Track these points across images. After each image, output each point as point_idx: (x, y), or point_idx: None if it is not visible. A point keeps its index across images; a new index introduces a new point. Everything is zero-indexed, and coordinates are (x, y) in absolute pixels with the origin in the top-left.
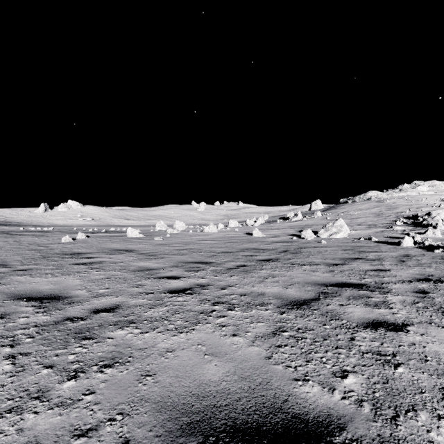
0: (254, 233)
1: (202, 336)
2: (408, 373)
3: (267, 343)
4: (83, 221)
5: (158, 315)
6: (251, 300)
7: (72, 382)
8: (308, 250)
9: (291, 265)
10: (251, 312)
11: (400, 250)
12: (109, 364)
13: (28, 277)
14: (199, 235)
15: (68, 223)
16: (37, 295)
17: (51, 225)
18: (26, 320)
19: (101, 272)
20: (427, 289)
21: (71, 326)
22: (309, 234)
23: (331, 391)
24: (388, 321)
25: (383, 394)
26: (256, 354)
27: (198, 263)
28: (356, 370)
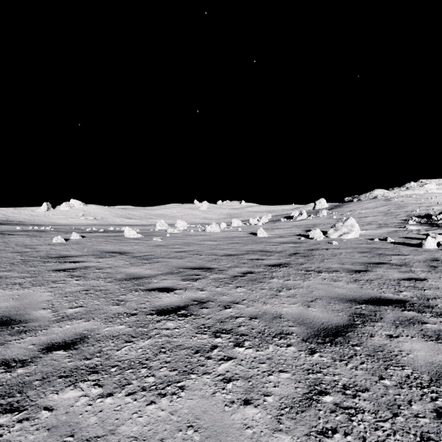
0: (259, 233)
1: (195, 405)
2: None
3: (302, 425)
4: (85, 220)
5: (135, 355)
6: (265, 327)
7: None
8: (320, 252)
9: (306, 272)
10: (267, 350)
11: (424, 253)
12: None
13: None
14: (200, 235)
15: (69, 222)
16: None
17: (52, 224)
18: None
19: (81, 282)
20: None
21: None
22: (318, 234)
23: None
24: None
25: None
26: None
27: (197, 270)
28: None
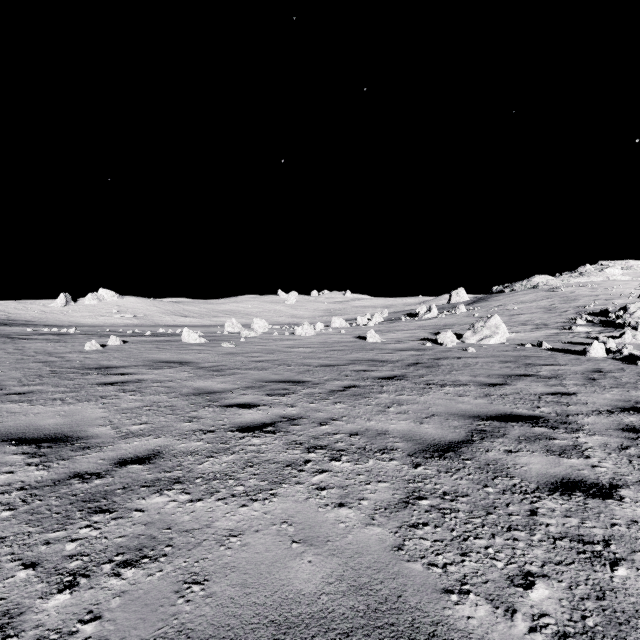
0: (369, 336)
1: (288, 507)
2: (637, 578)
3: (395, 520)
4: (121, 319)
5: (220, 469)
6: (366, 443)
7: (65, 596)
8: (449, 362)
9: (426, 385)
10: (367, 464)
11: (587, 363)
12: (131, 560)
13: (25, 405)
14: (288, 340)
15: (99, 322)
16: (34, 434)
17: (74, 324)
18: (9, 477)
19: (138, 398)
20: (638, 425)
21: (78, 488)
22: (450, 338)
23: (510, 615)
24: (587, 480)
25: (600, 621)
26: (377, 541)
27: (285, 383)
28: (548, 571)
